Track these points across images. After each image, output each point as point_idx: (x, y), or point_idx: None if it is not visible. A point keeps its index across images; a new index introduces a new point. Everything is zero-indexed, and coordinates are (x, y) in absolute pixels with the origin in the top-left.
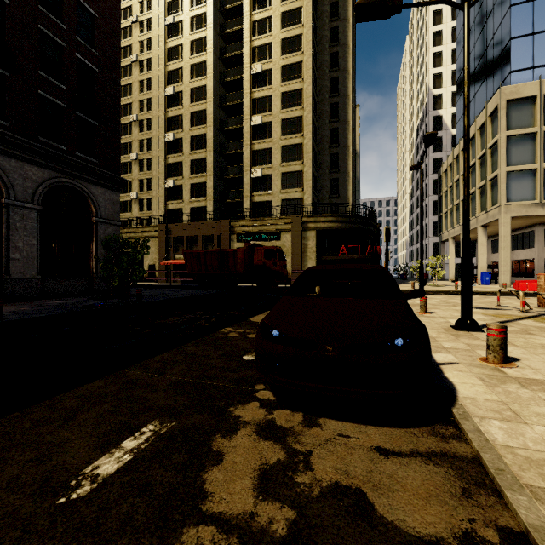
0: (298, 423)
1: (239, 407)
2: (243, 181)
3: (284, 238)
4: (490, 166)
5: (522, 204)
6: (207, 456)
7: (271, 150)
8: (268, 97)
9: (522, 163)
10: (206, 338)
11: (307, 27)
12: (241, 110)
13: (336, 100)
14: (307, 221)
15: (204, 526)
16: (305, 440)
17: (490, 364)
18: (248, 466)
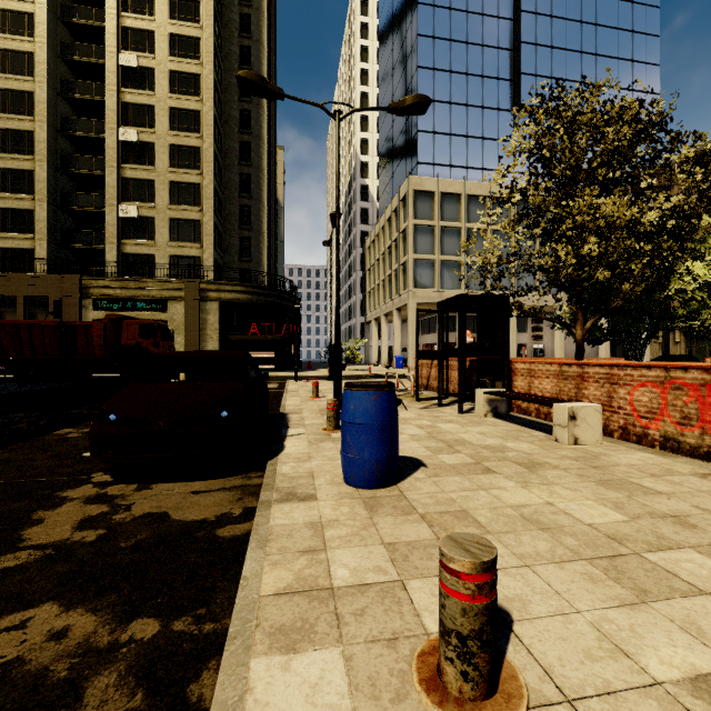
0: (131, 490)
1: (69, 491)
2: (106, 220)
3: (174, 308)
4: (402, 251)
5: (425, 292)
6: (26, 523)
7: (153, 183)
8: (149, 107)
9: (425, 253)
10: (29, 443)
11: (208, 33)
12: (102, 111)
13: (248, 139)
14: (207, 289)
15: (22, 551)
16: (132, 498)
17: (327, 431)
18: (70, 520)
